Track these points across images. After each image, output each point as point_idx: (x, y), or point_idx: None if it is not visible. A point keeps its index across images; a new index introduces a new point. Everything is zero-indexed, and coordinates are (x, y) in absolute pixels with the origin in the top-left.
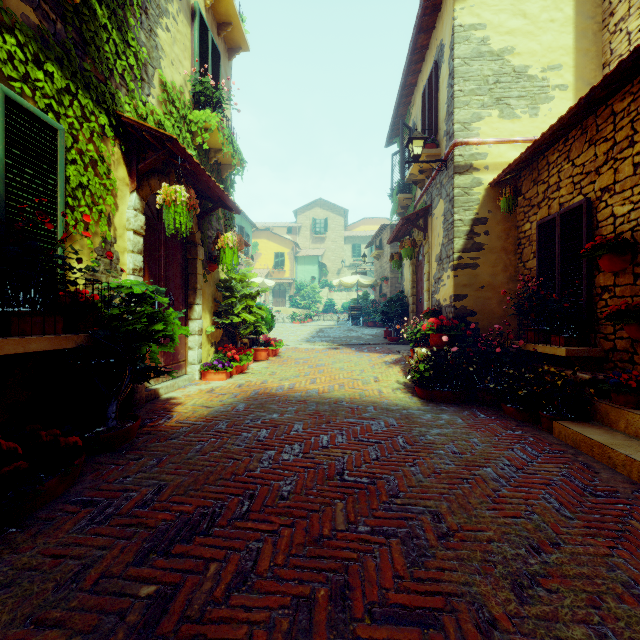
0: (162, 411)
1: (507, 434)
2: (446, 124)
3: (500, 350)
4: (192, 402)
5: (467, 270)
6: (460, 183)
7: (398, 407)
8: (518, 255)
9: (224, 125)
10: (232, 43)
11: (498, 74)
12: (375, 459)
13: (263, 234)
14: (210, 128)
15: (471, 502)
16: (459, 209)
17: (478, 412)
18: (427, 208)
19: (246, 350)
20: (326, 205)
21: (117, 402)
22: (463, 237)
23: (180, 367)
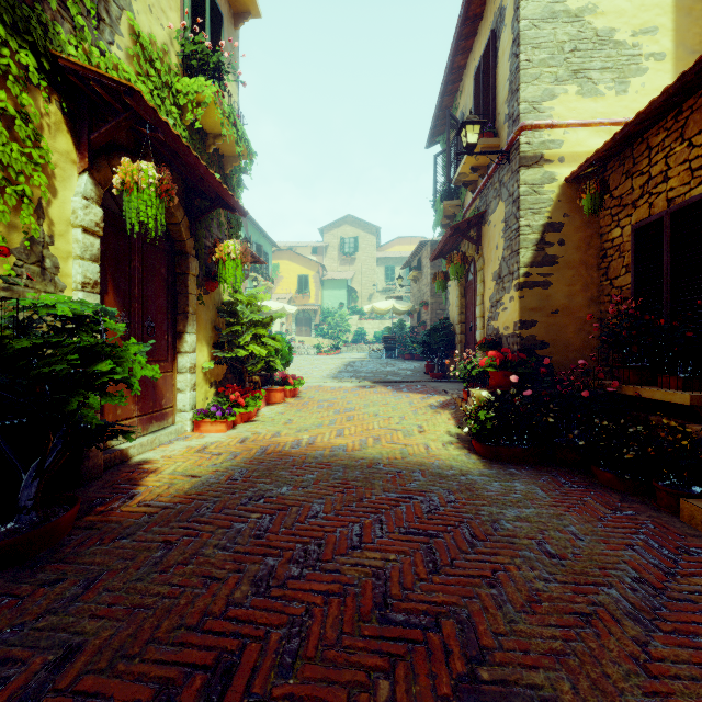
0: (125, 484)
1: (614, 517)
2: (508, 106)
3: (588, 394)
4: (172, 468)
5: (536, 290)
6: (527, 179)
7: (454, 471)
8: (602, 270)
9: (224, 100)
10: (239, 6)
11: (576, 39)
12: (433, 571)
13: (285, 255)
14: (204, 101)
15: (610, 674)
16: (526, 212)
17: (561, 478)
18: (481, 215)
19: (255, 391)
20: (356, 222)
21: (37, 482)
22: (531, 248)
23: (165, 416)
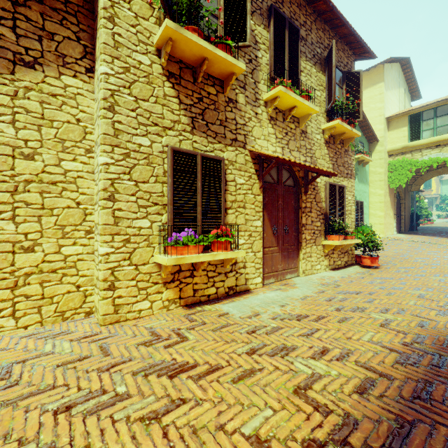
0: None
1: None
2: None
3: None
4: None
5: None
6: None
7: None
8: None
9: None
10: None
11: None
12: None
13: None
14: None
15: None
16: None
17: None
18: None
19: (425, 220)
20: None
21: None
22: None
23: None
